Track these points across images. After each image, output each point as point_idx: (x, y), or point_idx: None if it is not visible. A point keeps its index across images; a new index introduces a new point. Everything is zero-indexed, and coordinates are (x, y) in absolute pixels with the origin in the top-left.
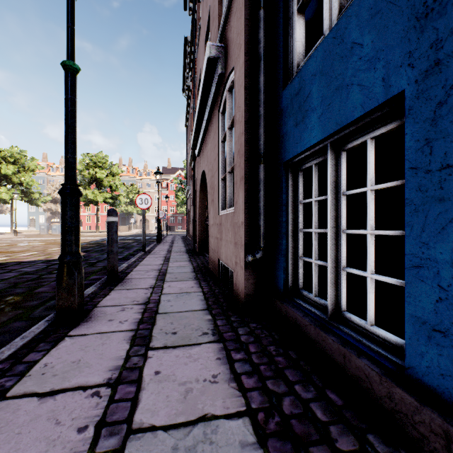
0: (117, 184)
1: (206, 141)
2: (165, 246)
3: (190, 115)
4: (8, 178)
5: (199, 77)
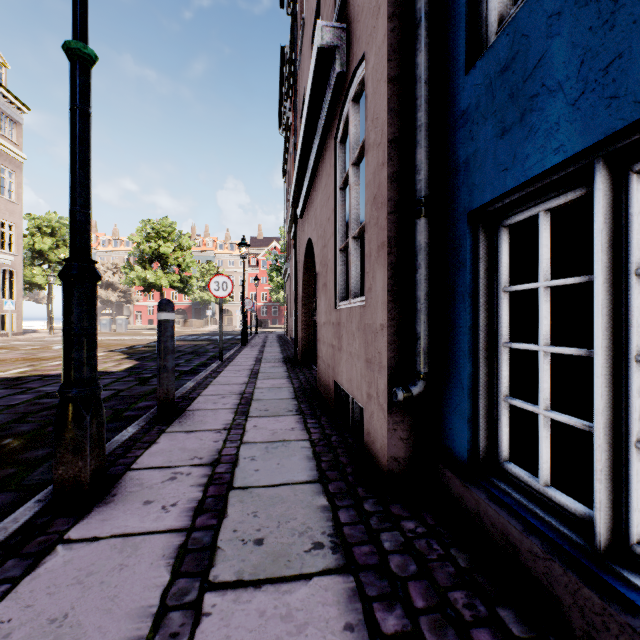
0: (188, 261)
1: (313, 192)
2: (252, 352)
3: (288, 161)
4: (44, 255)
5: (302, 98)
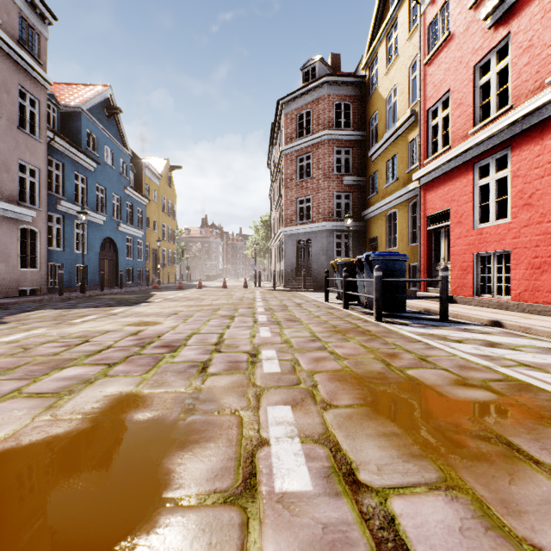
0: None
1: None
2: None
3: None
4: None
5: None
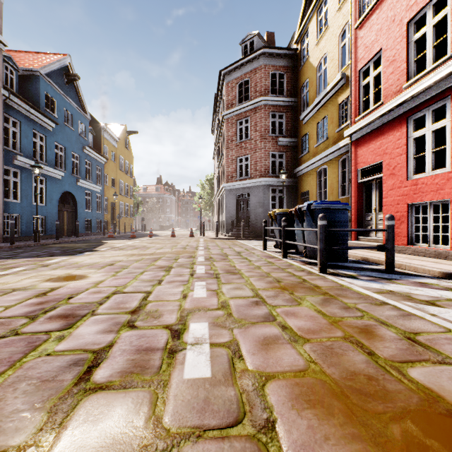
0: None
1: None
2: None
3: None
4: None
5: None
